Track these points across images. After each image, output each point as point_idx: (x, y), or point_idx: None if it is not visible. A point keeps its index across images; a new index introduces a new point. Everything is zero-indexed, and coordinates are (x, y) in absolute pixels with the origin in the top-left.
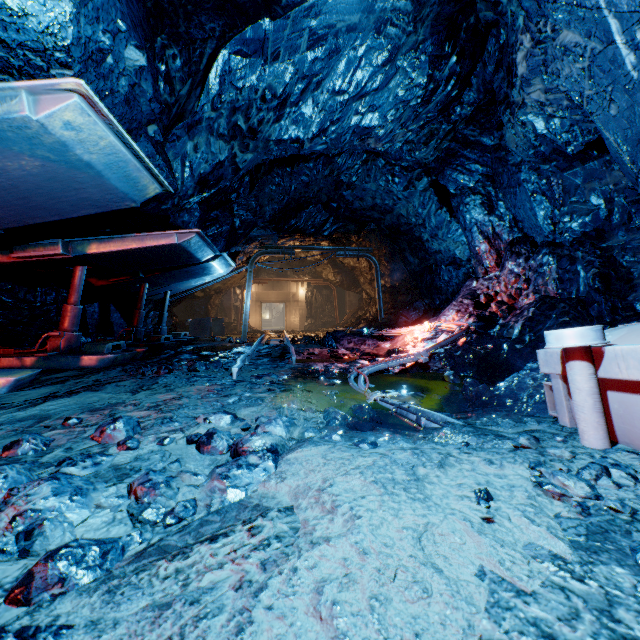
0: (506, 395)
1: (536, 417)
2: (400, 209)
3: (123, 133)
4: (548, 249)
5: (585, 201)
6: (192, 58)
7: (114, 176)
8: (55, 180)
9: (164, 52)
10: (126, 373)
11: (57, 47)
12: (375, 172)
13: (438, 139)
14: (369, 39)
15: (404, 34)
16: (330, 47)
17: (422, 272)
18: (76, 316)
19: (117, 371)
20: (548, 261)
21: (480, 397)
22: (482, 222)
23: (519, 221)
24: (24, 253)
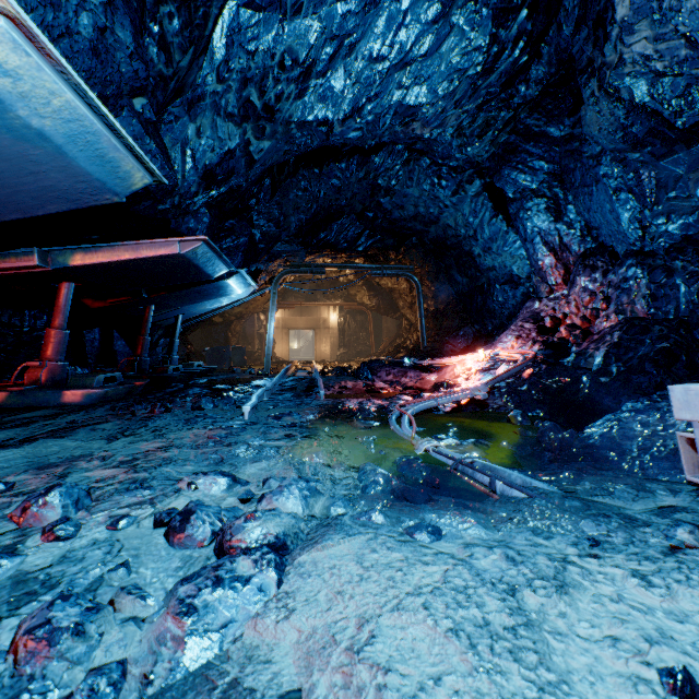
0: (605, 446)
1: (664, 482)
2: (447, 219)
3: (84, 88)
4: (635, 259)
5: (689, 196)
6: (194, 19)
7: (82, 155)
8: (0, 158)
9: (157, 9)
10: (114, 412)
11: None
12: (418, 174)
13: (495, 130)
14: None
15: None
16: None
17: (472, 293)
18: (61, 342)
19: (104, 409)
20: (635, 274)
21: (567, 447)
22: (547, 231)
23: (594, 228)
24: None
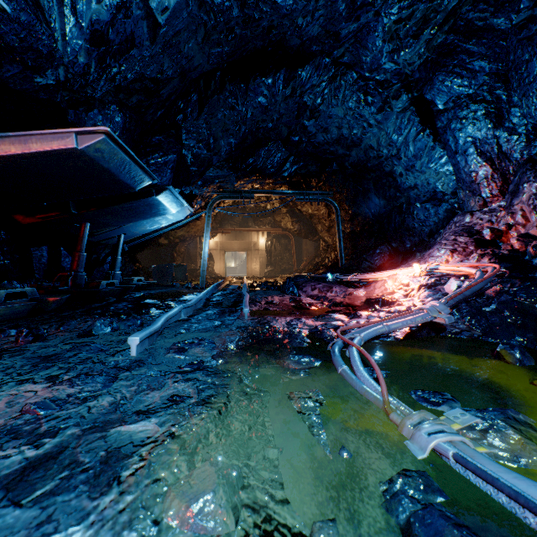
0: None
1: None
2: (370, 140)
3: None
4: None
5: None
6: None
7: None
8: None
9: None
10: None
11: None
12: (344, 91)
13: (435, 25)
14: None
15: None
16: None
17: (389, 213)
18: None
19: None
20: None
21: None
22: (483, 140)
23: None
24: None
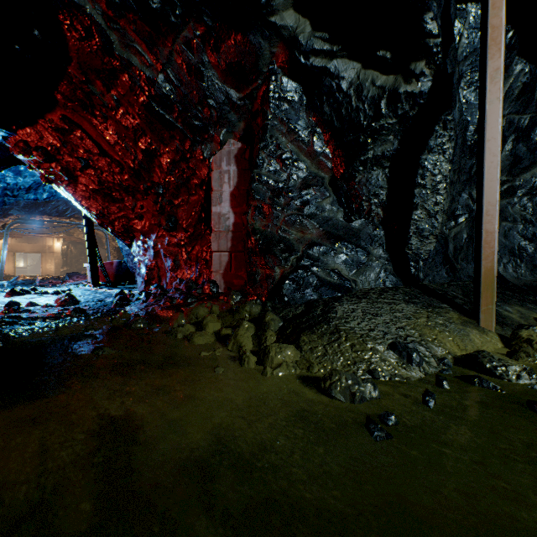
0: None
1: None
2: None
3: None
4: None
5: None
6: None
7: None
8: None
9: None
10: None
11: None
12: None
13: None
14: None
15: None
16: None
17: None
18: None
19: None
20: None
21: None
22: None
23: None
24: None
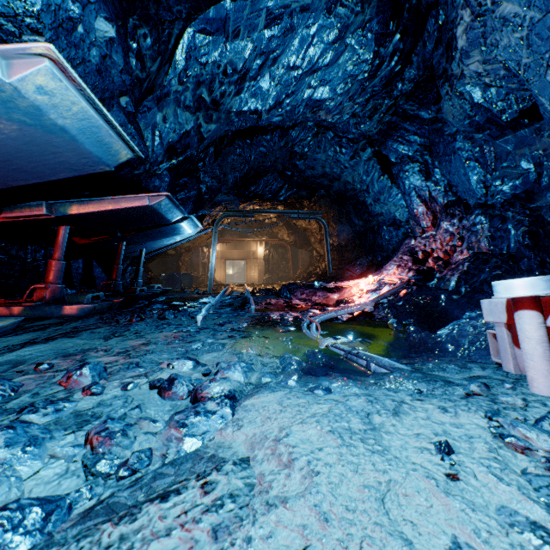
0: (448, 342)
1: (479, 363)
2: (347, 177)
3: (94, 99)
4: (481, 210)
5: (516, 166)
6: (161, 38)
7: (88, 141)
8: (33, 144)
9: (136, 31)
10: (102, 321)
11: (27, 12)
12: (325, 144)
13: (381, 113)
14: (321, 18)
15: (352, 14)
16: (285, 26)
17: (366, 232)
18: (60, 270)
19: (95, 319)
20: (481, 221)
21: (423, 343)
22: (420, 187)
23: (453, 186)
24: (12, 214)
